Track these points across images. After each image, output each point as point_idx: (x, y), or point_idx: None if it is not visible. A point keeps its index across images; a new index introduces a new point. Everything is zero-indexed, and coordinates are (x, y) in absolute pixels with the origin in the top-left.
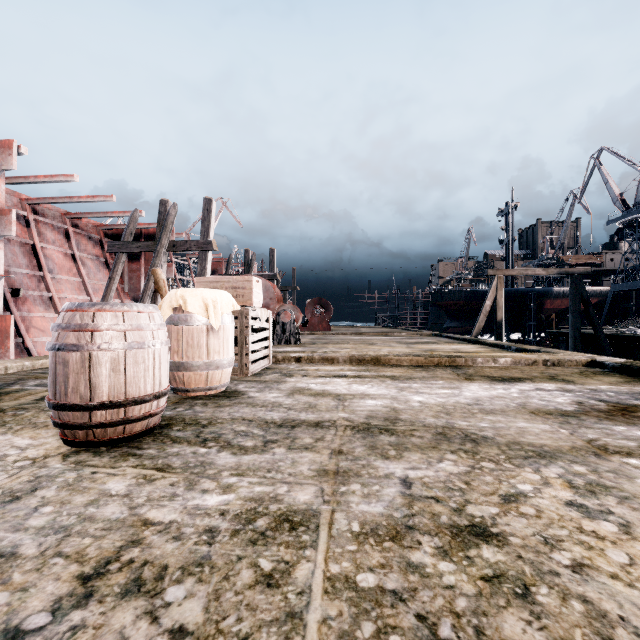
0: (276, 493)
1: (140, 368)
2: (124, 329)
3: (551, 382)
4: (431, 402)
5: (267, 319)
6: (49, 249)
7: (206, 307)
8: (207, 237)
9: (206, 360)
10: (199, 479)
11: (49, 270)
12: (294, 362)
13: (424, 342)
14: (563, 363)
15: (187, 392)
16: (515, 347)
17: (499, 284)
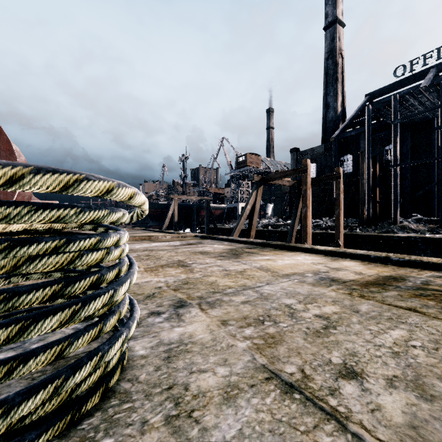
0: None
1: None
2: None
3: (179, 241)
4: (142, 247)
5: None
6: None
7: None
8: None
9: None
10: None
11: None
12: None
13: (137, 233)
14: (187, 236)
15: None
16: (176, 233)
17: (176, 203)
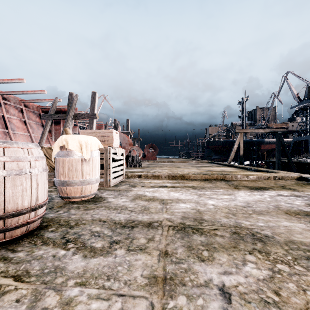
0: None
1: (18, 189)
2: (3, 160)
3: (284, 190)
4: (220, 205)
5: (122, 154)
6: (12, 118)
7: (81, 146)
8: (93, 112)
9: (81, 179)
10: (45, 291)
11: (11, 129)
12: (137, 178)
13: (205, 166)
14: (284, 178)
15: (69, 199)
16: (254, 169)
17: (241, 137)
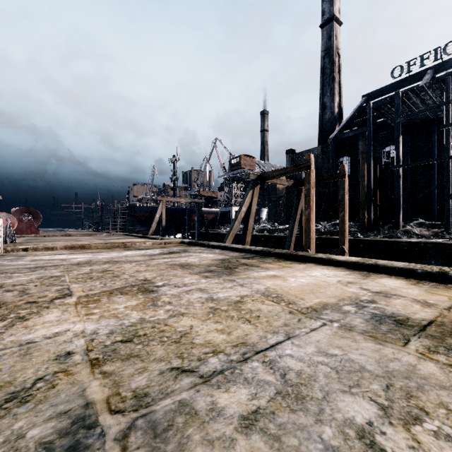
0: (47, 275)
1: None
2: None
3: (160, 249)
4: (107, 257)
5: None
6: None
7: None
8: None
9: None
10: (12, 277)
11: None
12: (22, 251)
13: (116, 238)
14: (172, 243)
15: None
16: (160, 238)
17: (163, 205)
